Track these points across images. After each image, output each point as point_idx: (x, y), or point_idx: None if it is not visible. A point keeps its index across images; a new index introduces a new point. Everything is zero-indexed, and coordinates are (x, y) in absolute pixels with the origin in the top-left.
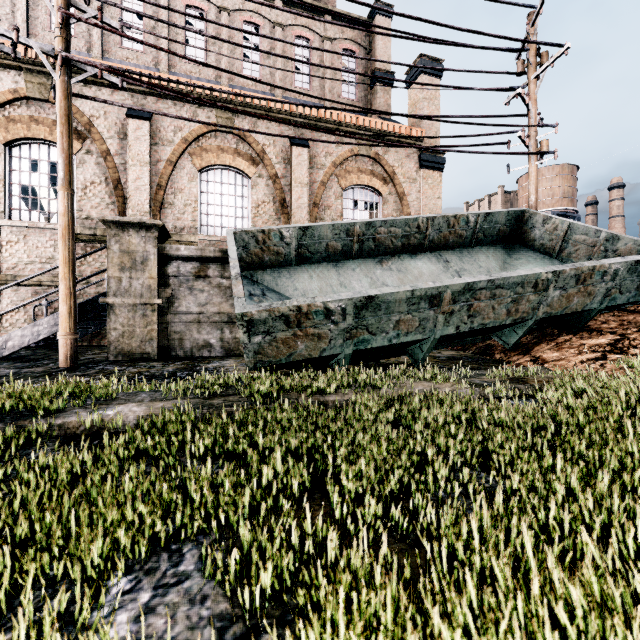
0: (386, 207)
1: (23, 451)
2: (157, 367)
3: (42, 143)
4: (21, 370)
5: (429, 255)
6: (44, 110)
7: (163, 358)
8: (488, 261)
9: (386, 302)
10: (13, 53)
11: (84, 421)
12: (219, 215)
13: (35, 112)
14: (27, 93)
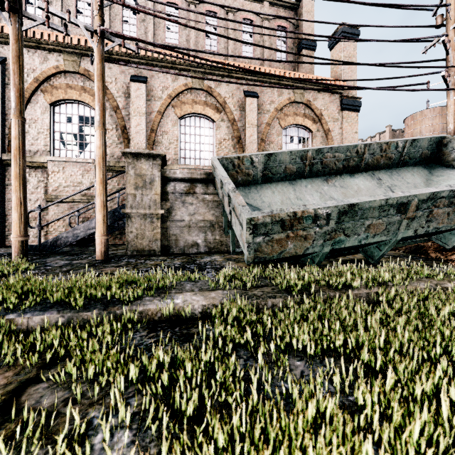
0: (315, 141)
1: (122, 336)
2: (167, 261)
3: (74, 103)
4: (72, 261)
5: (364, 174)
6: (75, 79)
7: (165, 254)
8: (413, 178)
9: (362, 209)
10: (65, 31)
11: (160, 309)
12: (193, 150)
13: (70, 81)
14: (65, 68)
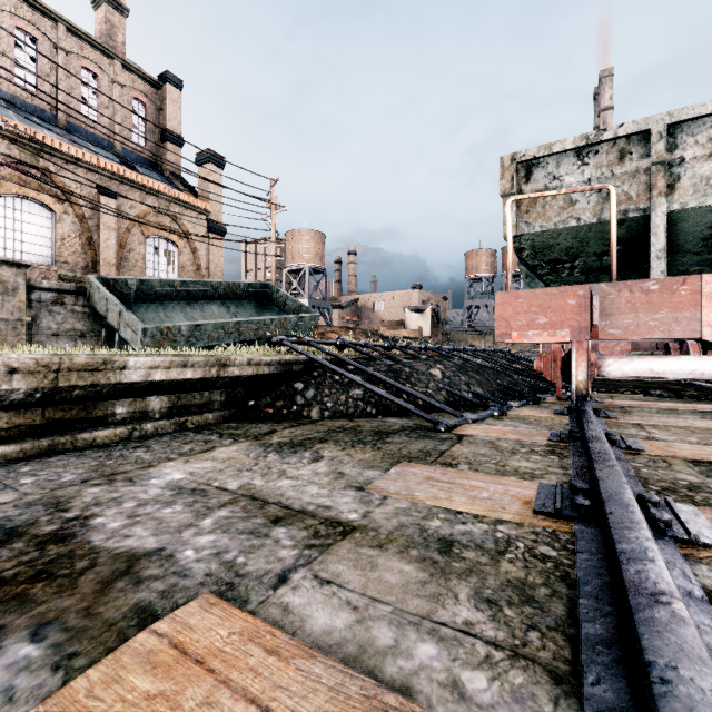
0: (182, 257)
1: None
2: None
3: None
4: None
5: (219, 302)
6: None
7: None
8: (251, 309)
9: (205, 327)
10: None
11: None
12: (19, 240)
13: None
14: None
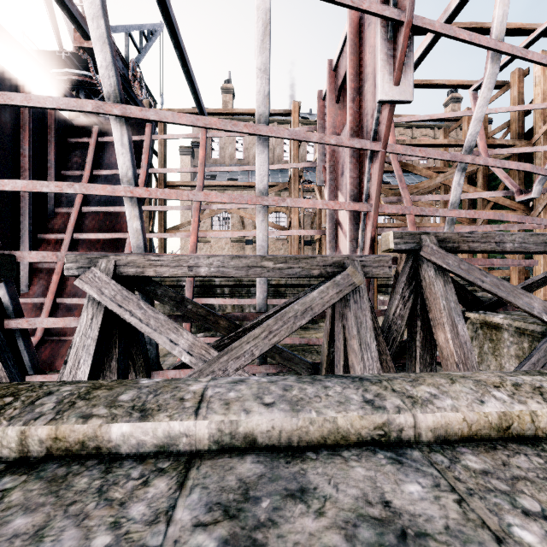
0: None
1: None
2: None
3: None
4: None
5: None
6: None
7: None
8: None
9: None
10: None
11: None
12: None
13: None
14: None
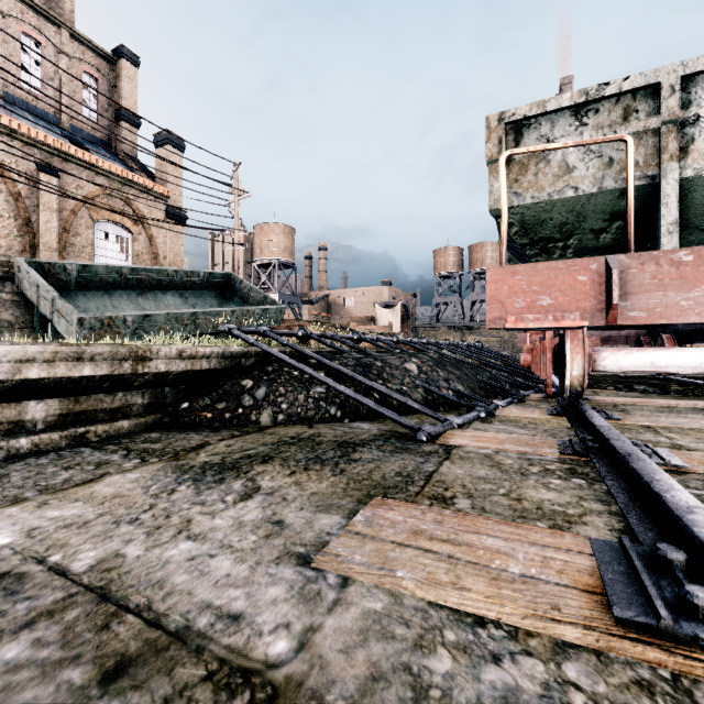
0: (137, 244)
1: None
2: None
3: None
4: None
5: (175, 293)
6: None
7: None
8: (212, 300)
9: (155, 318)
10: None
11: None
12: None
13: None
14: None
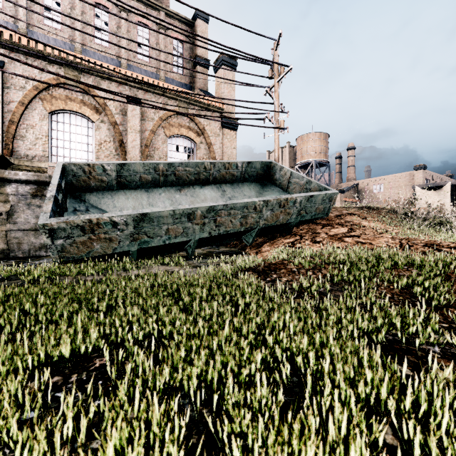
0: (199, 152)
1: None
2: None
3: None
4: None
5: (213, 186)
6: None
7: (2, 258)
8: (250, 192)
9: (157, 217)
10: None
11: None
12: (68, 148)
13: None
14: None
